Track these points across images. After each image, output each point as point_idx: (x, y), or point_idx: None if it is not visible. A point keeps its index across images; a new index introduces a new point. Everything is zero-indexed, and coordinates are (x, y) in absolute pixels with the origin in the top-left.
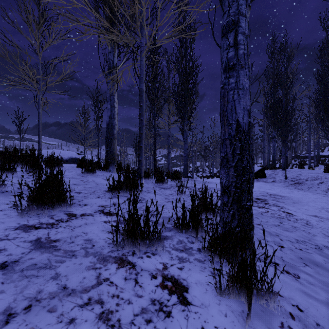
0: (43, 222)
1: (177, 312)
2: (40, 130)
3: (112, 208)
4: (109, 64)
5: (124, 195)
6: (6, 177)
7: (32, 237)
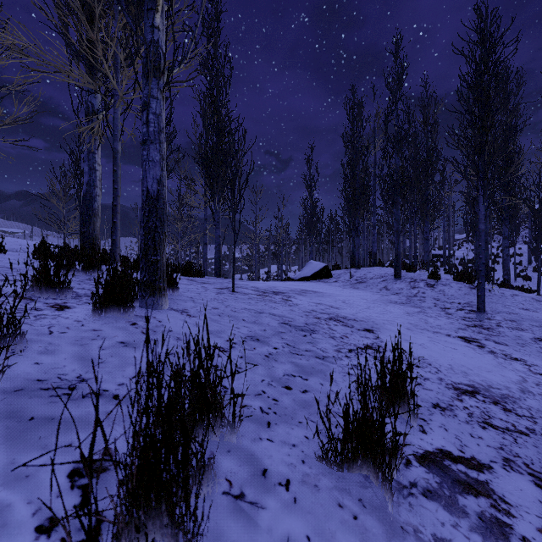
0: None
1: (48, 311)
2: None
3: None
4: (86, 107)
5: (77, 275)
6: None
7: None
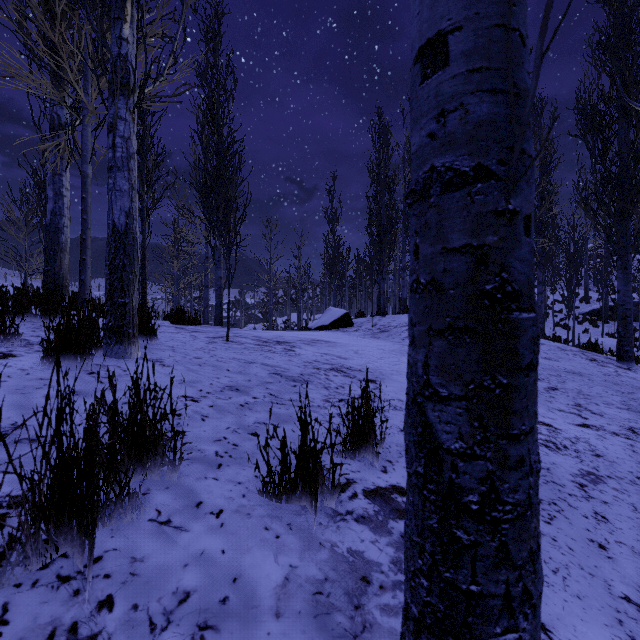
0: None
1: None
2: None
3: None
4: (51, 119)
5: (33, 321)
6: None
7: None
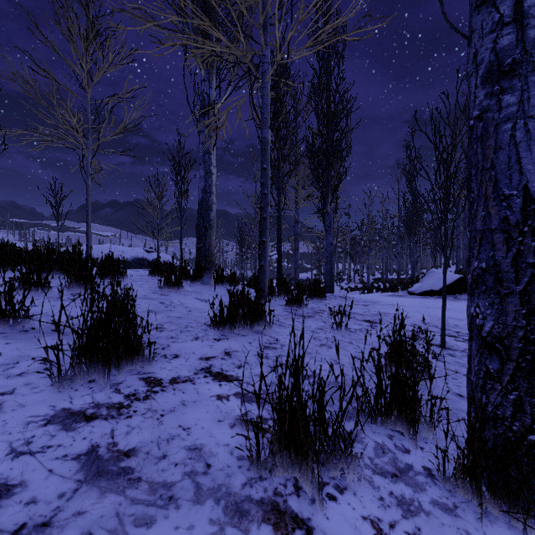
0: (101, 402)
1: None
2: (90, 215)
3: (226, 364)
4: (202, 99)
5: (241, 333)
6: (34, 298)
7: (80, 445)
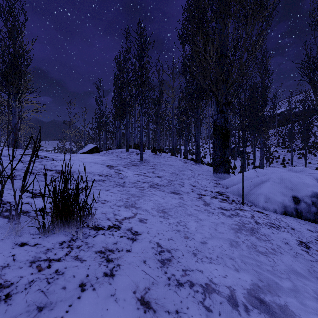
0: None
1: None
2: None
3: None
4: None
5: None
6: None
7: None
